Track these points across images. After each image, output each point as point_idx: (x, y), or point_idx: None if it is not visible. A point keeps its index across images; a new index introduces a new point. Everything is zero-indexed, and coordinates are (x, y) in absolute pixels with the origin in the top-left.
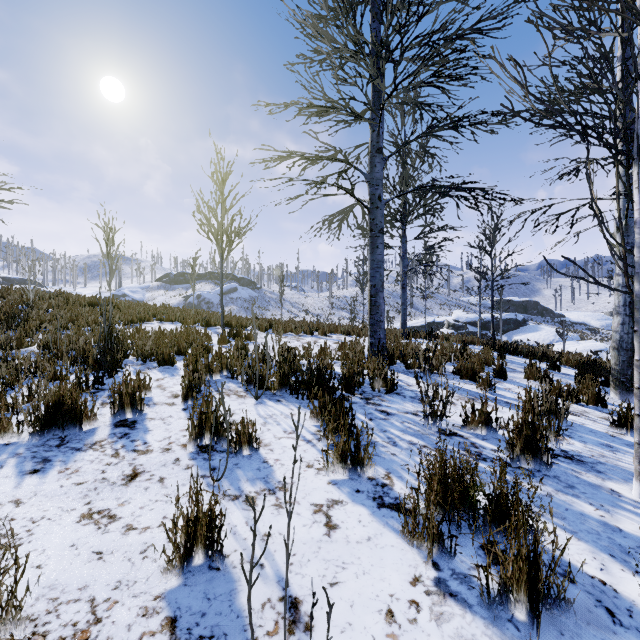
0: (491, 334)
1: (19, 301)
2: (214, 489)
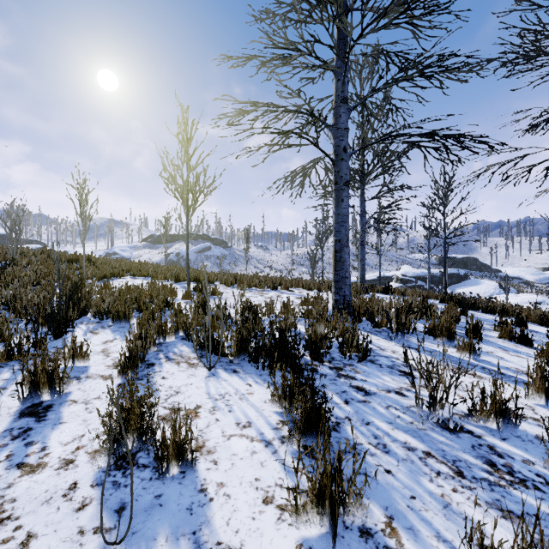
0: (436, 287)
1: (2, 258)
2: None
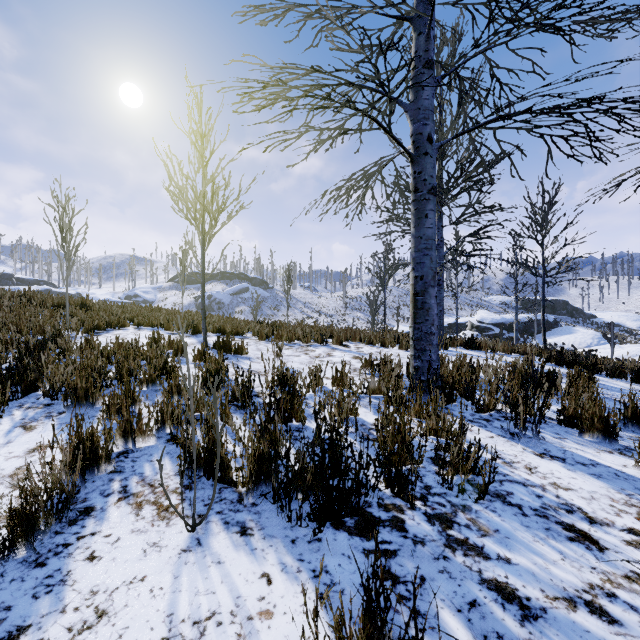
0: (521, 337)
1: None
2: None
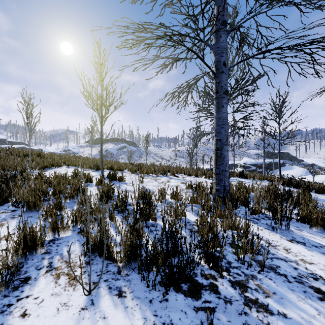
0: (266, 171)
1: None
2: None
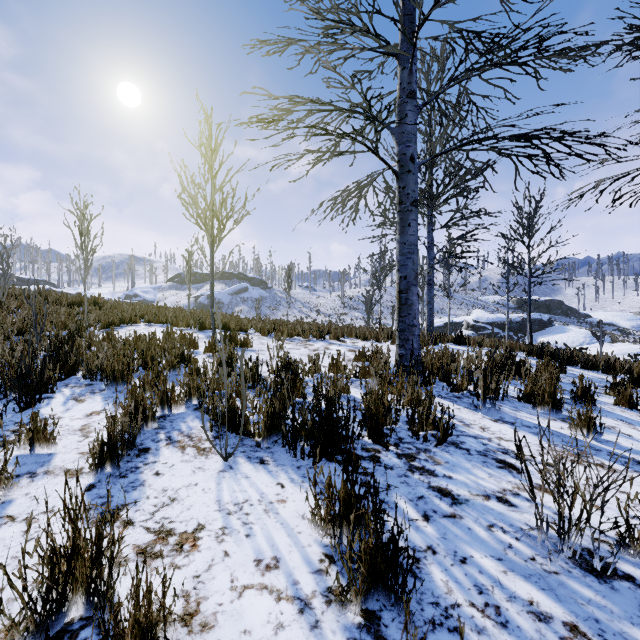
0: (515, 336)
1: None
2: None
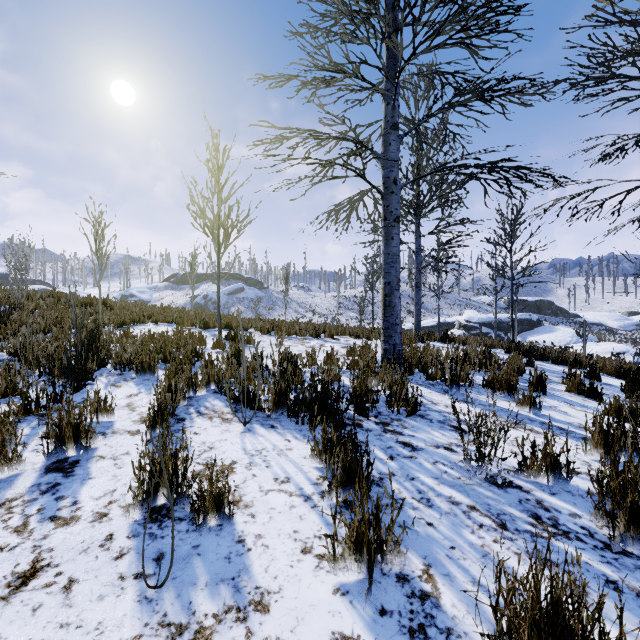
0: (505, 335)
1: (6, 301)
2: (147, 608)
